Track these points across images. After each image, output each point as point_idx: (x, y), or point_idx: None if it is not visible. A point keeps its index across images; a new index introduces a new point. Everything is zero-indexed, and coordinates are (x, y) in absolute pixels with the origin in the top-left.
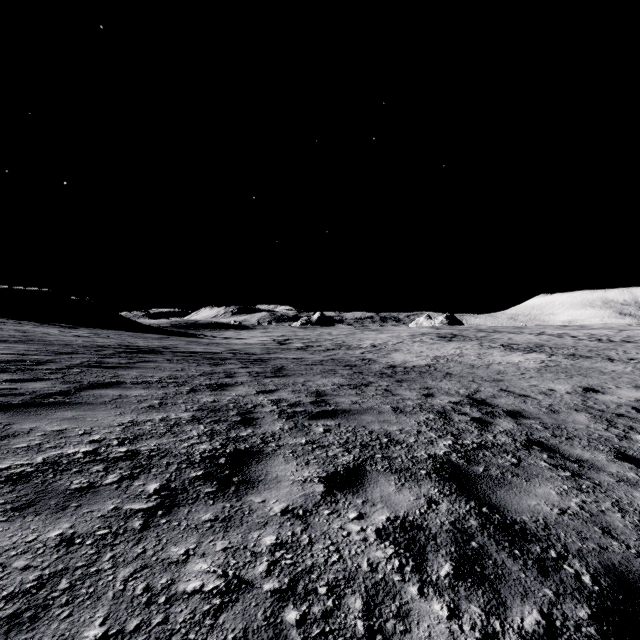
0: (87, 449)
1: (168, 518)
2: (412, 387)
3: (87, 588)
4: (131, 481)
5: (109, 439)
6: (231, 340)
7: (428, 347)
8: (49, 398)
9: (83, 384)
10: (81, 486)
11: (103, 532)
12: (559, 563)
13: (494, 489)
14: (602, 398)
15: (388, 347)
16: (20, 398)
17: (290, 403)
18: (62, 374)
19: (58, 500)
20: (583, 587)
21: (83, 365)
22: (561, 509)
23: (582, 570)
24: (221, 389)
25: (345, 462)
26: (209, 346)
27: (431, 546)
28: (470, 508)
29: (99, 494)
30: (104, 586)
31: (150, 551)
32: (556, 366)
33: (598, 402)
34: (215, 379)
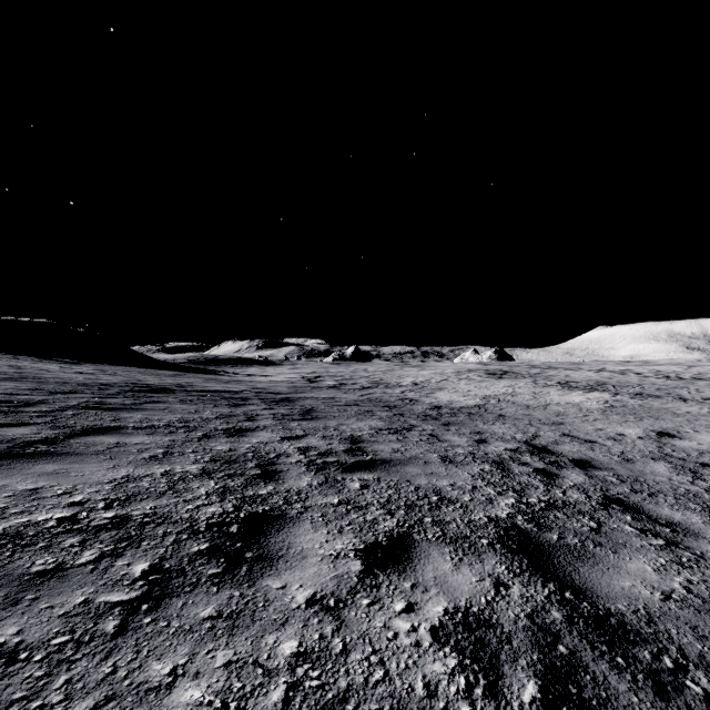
0: (63, 515)
1: (154, 615)
2: (461, 431)
3: None
4: (113, 560)
5: (94, 500)
6: (255, 377)
7: (476, 385)
8: (30, 447)
9: (75, 429)
10: (45, 568)
11: (61, 640)
12: (679, 677)
13: (575, 565)
14: (680, 444)
15: (431, 385)
16: None
17: (320, 452)
18: (52, 417)
19: (9, 590)
20: None
21: (80, 406)
22: (664, 593)
23: None
24: (239, 435)
25: (387, 529)
26: (229, 384)
27: (506, 653)
28: (549, 593)
29: (67, 580)
30: None
31: (122, 670)
32: (622, 407)
33: (676, 449)
34: (233, 423)
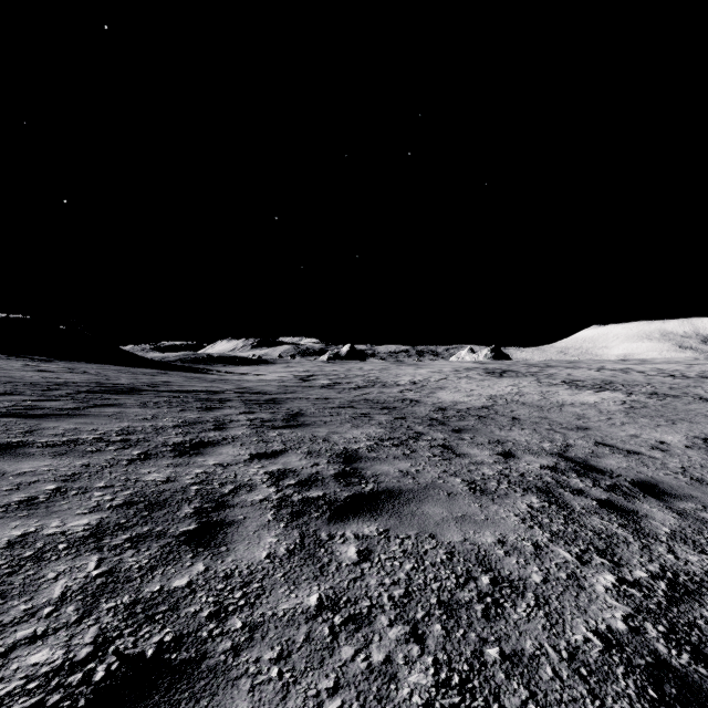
0: None
1: None
2: (478, 441)
3: None
4: None
5: None
6: (244, 376)
7: (478, 384)
8: None
9: None
10: None
11: None
12: None
13: None
14: None
15: (431, 384)
16: None
17: (300, 479)
18: None
19: None
20: None
21: None
22: None
23: None
24: (194, 452)
25: (418, 701)
26: (213, 383)
27: None
28: None
29: None
30: None
31: None
32: (644, 408)
33: None
34: (194, 433)
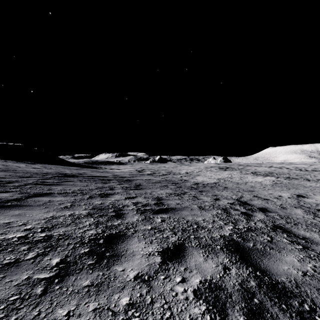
0: (21, 235)
1: (61, 285)
2: (207, 195)
3: None
4: (43, 257)
5: (36, 228)
6: (114, 170)
7: (214, 173)
8: (8, 202)
9: (30, 194)
10: (10, 261)
11: (14, 298)
12: (312, 315)
13: (261, 258)
14: (307, 200)
15: (194, 173)
16: None
17: (143, 204)
18: (20, 188)
19: None
20: None
21: (33, 183)
22: (303, 272)
23: None
24: (106, 196)
25: (173, 241)
26: (102, 173)
27: (229, 303)
28: (249, 272)
29: (20, 267)
30: None
31: (43, 313)
32: (281, 183)
33: (306, 203)
34: (103, 191)
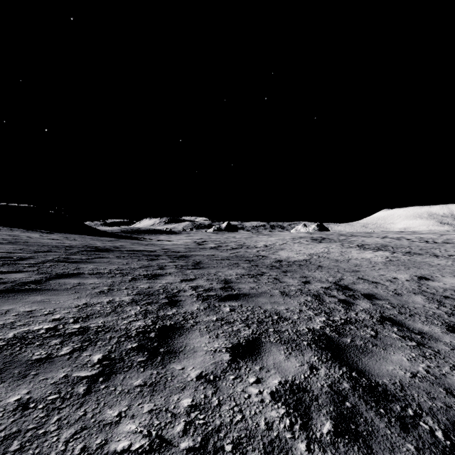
0: (49, 326)
1: (107, 384)
2: (294, 276)
3: (34, 449)
4: (80, 352)
5: (67, 318)
6: (163, 242)
7: (305, 247)
8: (25, 286)
9: (52, 275)
10: (40, 357)
11: (53, 397)
12: (416, 420)
13: (360, 357)
14: (432, 284)
15: (276, 247)
16: (3, 286)
17: (205, 289)
18: (37, 267)
19: (20, 369)
20: (437, 442)
21: (54, 260)
22: (412, 373)
23: (435, 426)
24: (154, 278)
25: (246, 335)
26: (147, 246)
27: (314, 406)
28: (343, 373)
29: (54, 364)
30: (48, 447)
31: (90, 414)
32: (397, 260)
33: (429, 287)
34: (150, 270)
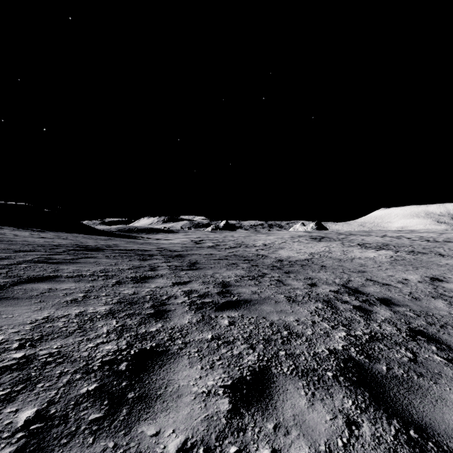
0: None
1: None
2: (298, 278)
3: None
4: (3, 406)
5: (11, 341)
6: (160, 241)
7: (304, 246)
8: None
9: (21, 278)
10: None
11: None
12: None
13: (408, 397)
14: (448, 286)
15: (275, 246)
16: None
17: (200, 294)
18: (8, 269)
19: None
20: None
21: (32, 261)
22: None
23: None
24: (143, 281)
25: (250, 363)
26: (143, 245)
27: None
28: (396, 432)
29: None
30: None
31: None
32: (403, 260)
33: (446, 290)
34: (140, 272)
